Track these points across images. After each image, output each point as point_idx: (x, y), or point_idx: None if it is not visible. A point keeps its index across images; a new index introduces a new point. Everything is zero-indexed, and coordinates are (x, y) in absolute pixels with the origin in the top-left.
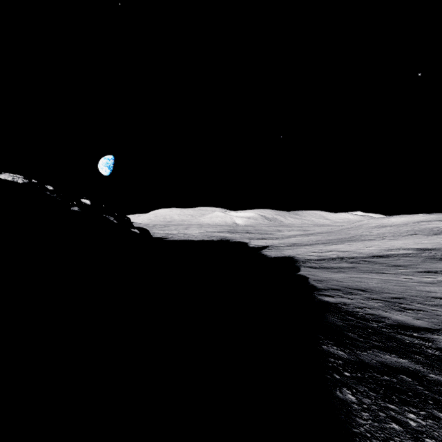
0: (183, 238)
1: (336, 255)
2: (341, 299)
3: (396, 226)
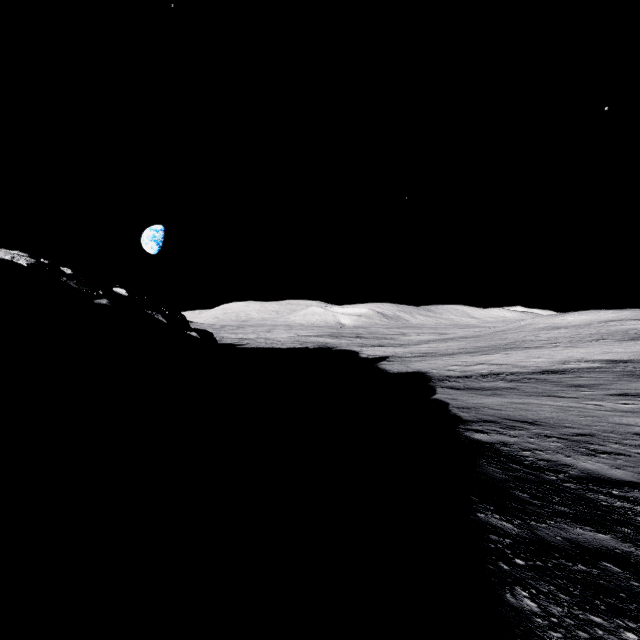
0: (264, 345)
1: (488, 369)
2: (499, 436)
3: (573, 328)
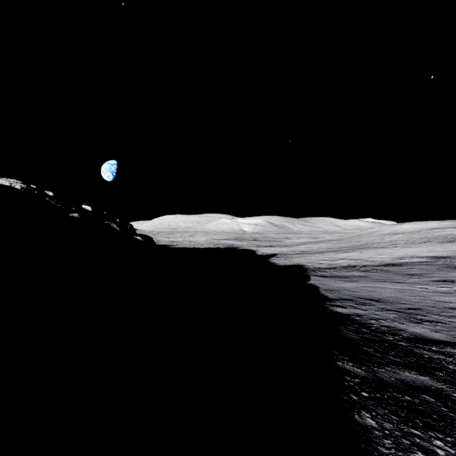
0: (188, 246)
1: (347, 263)
2: (354, 310)
3: (408, 234)
